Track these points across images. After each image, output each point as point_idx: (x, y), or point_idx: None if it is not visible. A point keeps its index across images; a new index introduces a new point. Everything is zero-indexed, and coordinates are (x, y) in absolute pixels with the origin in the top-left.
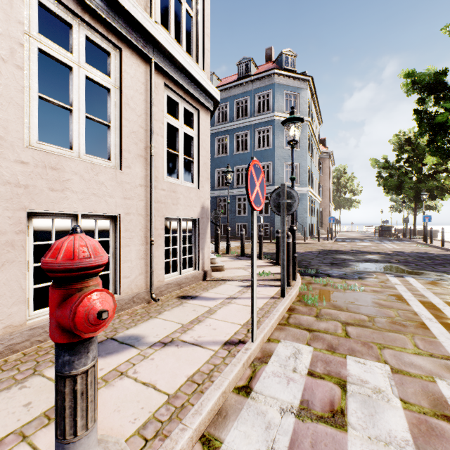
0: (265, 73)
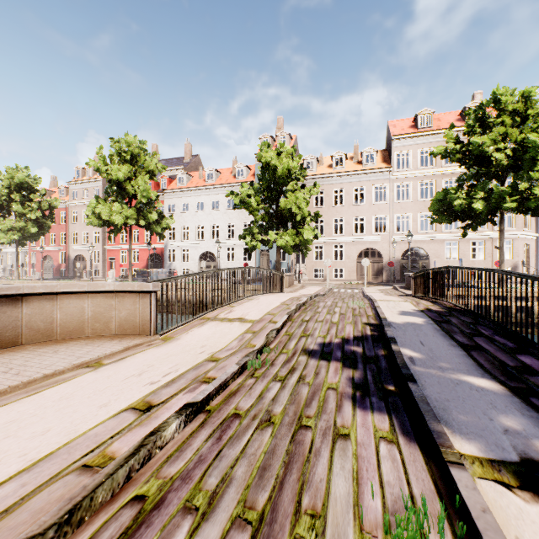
0: None
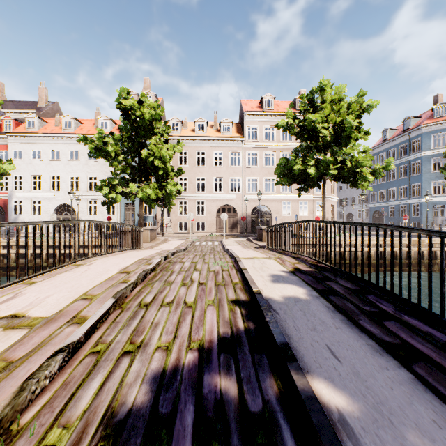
0: (415, 128)
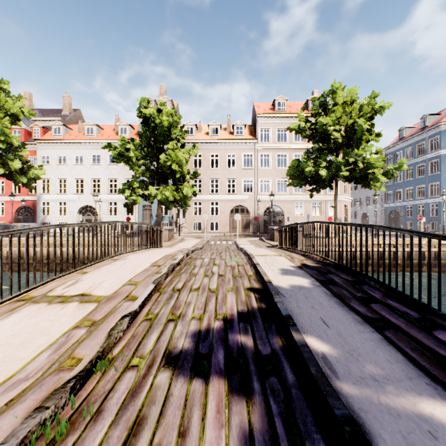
0: (433, 126)
